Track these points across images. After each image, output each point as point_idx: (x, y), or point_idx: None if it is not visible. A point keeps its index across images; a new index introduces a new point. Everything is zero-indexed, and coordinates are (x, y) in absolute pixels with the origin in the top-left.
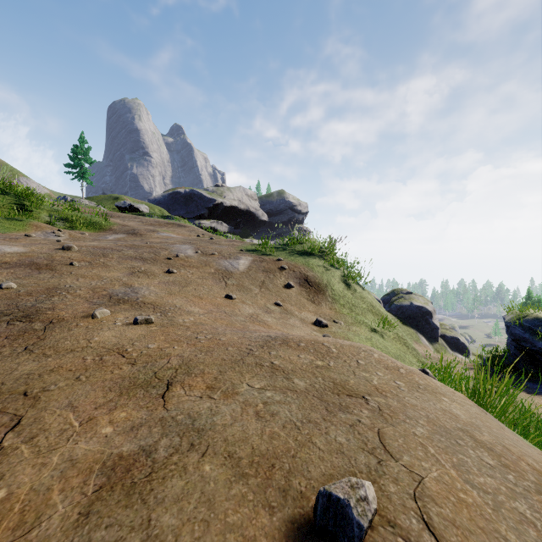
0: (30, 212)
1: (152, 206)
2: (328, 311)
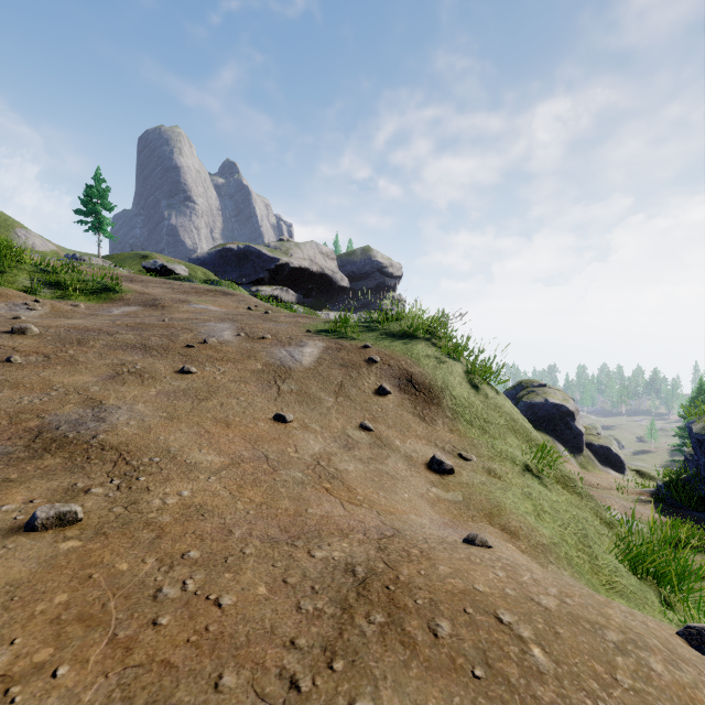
0: (2, 273)
1: (193, 267)
2: (447, 434)
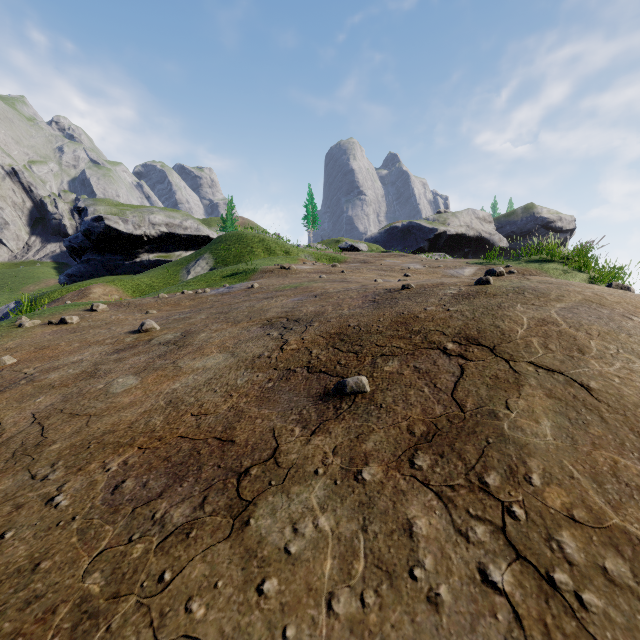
0: (293, 253)
1: (369, 245)
2: None
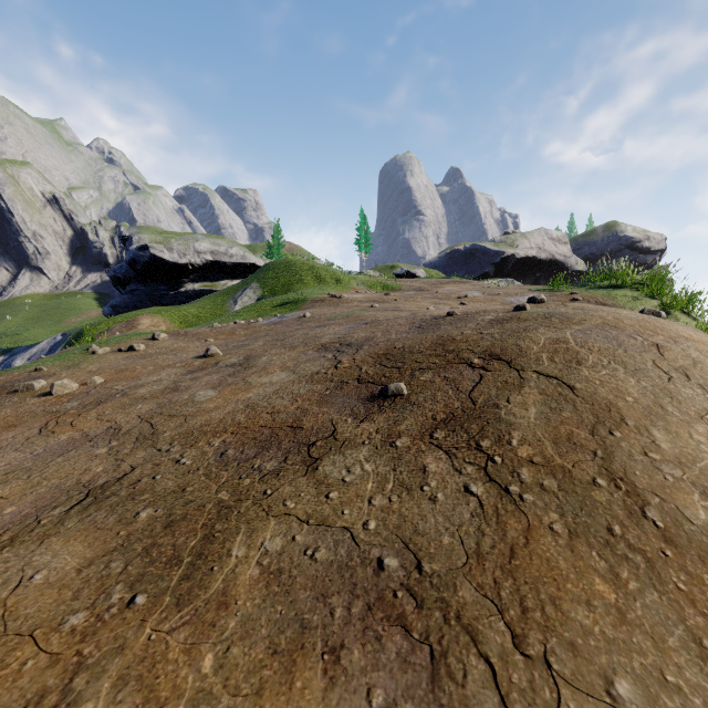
0: (344, 281)
1: (427, 270)
2: None
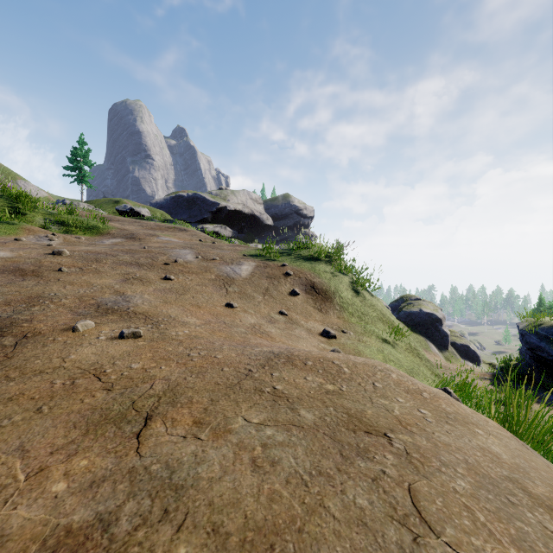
0: (24, 215)
1: (153, 210)
2: (336, 320)
